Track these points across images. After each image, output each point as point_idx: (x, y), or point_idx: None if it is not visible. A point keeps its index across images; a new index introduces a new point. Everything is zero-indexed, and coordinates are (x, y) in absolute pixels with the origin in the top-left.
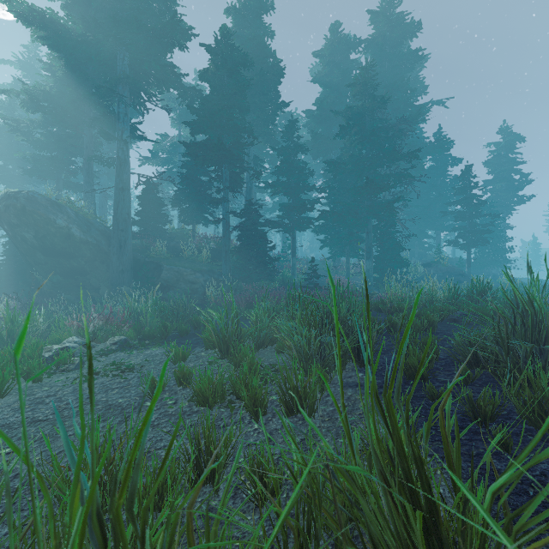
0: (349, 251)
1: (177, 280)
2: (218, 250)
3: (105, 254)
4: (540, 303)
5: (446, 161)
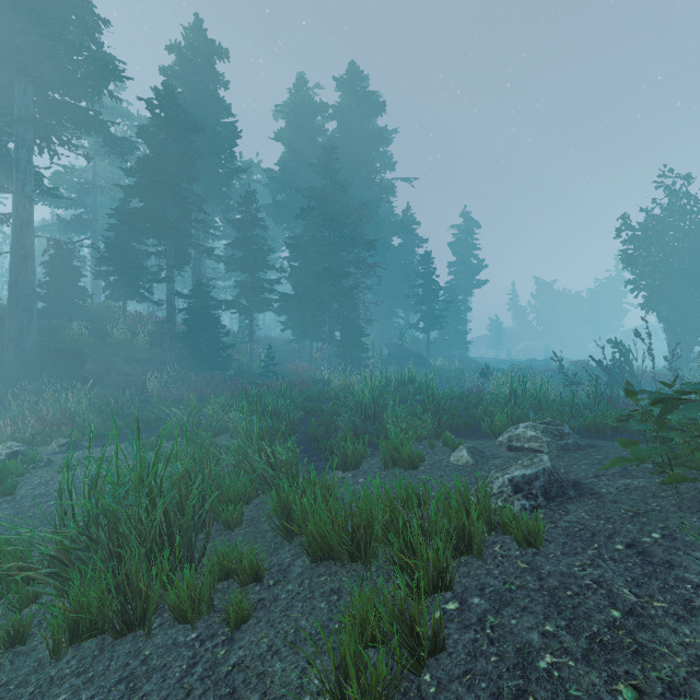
0: (313, 335)
1: (107, 372)
2: (158, 333)
3: None
4: (369, 397)
5: (414, 241)
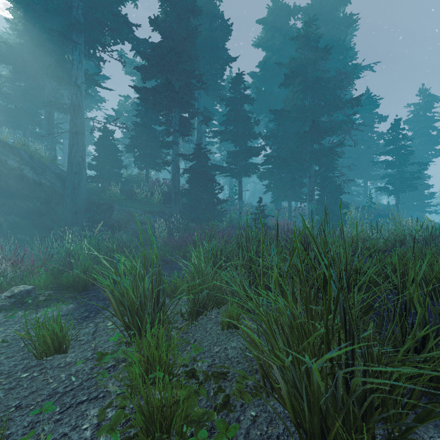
0: (291, 195)
1: (127, 221)
2: (169, 193)
3: (60, 196)
4: None
5: (373, 119)
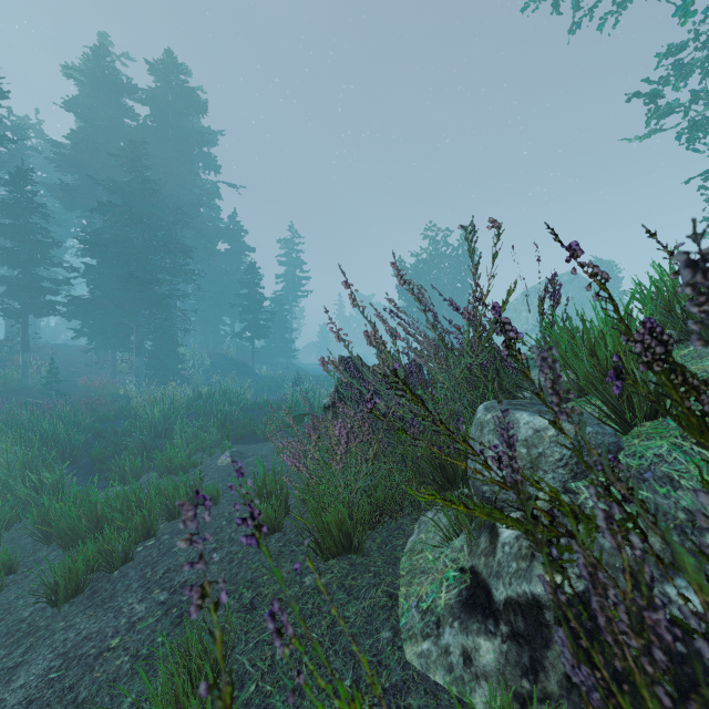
0: (116, 344)
1: None
2: None
3: None
4: (159, 416)
5: (241, 248)
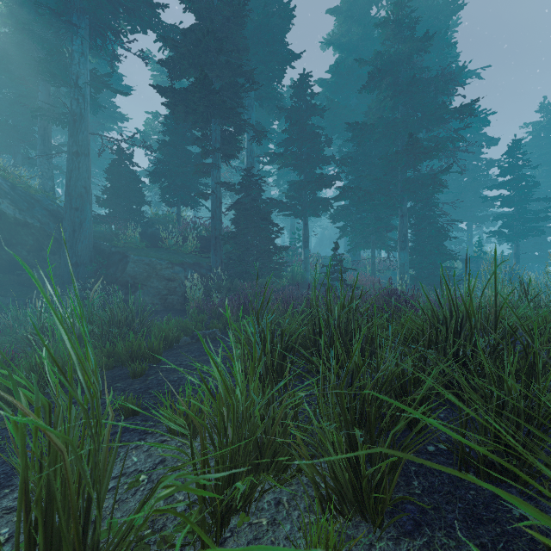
0: (375, 242)
1: (147, 276)
2: (209, 238)
3: (55, 241)
4: None
5: (479, 142)
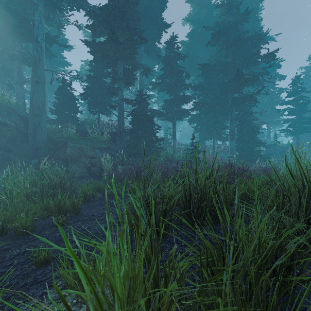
0: (215, 135)
1: (79, 156)
2: (116, 133)
3: (24, 134)
4: None
5: (274, 78)
